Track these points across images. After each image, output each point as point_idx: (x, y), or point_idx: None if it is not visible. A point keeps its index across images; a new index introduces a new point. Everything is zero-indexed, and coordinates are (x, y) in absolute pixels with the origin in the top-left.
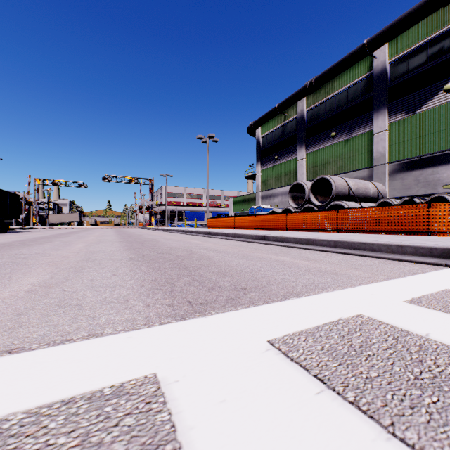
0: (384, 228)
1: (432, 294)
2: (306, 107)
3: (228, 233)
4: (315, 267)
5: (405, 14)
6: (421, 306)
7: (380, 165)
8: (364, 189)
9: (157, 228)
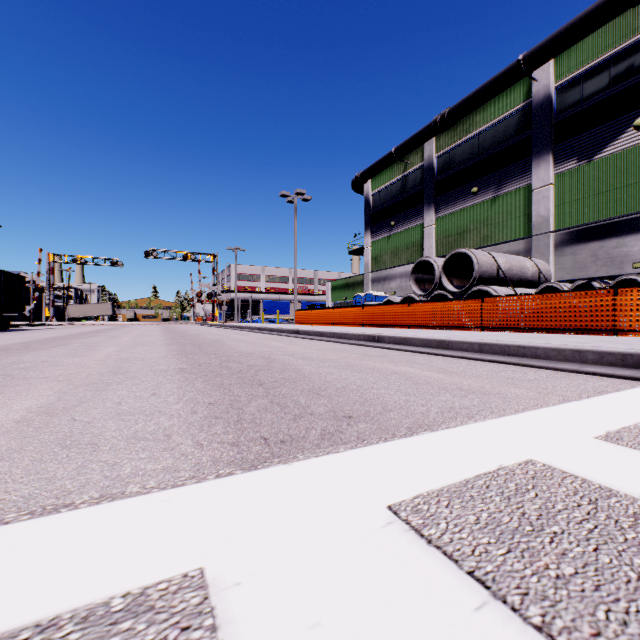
0: (549, 325)
1: (636, 425)
2: (436, 152)
3: (324, 331)
4: (453, 383)
5: (578, 17)
6: (623, 445)
7: (541, 234)
8: (519, 269)
9: (223, 325)
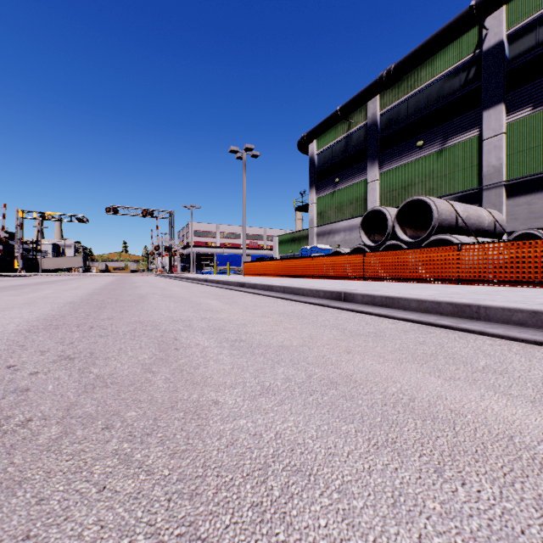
0: None
1: None
2: (380, 110)
3: (272, 285)
4: None
5: None
6: None
7: (493, 185)
8: (477, 218)
9: (175, 276)
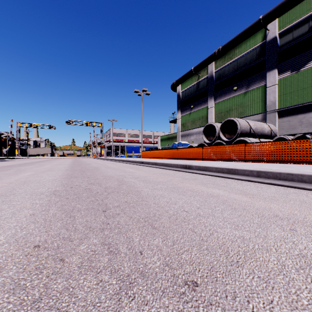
0: (287, 159)
1: None
2: (215, 69)
3: (157, 162)
4: (264, 208)
5: None
6: None
7: (271, 111)
8: (261, 128)
9: (105, 158)
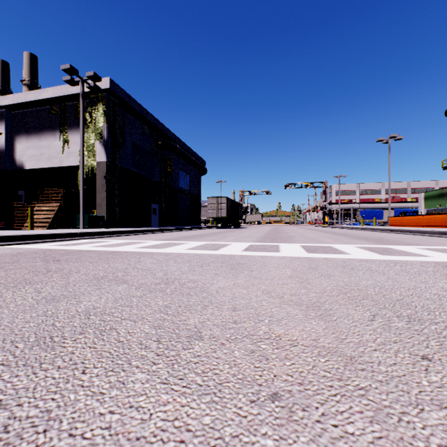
0: None
1: None
2: None
3: (411, 229)
4: None
5: None
6: None
7: None
8: None
9: (335, 226)
